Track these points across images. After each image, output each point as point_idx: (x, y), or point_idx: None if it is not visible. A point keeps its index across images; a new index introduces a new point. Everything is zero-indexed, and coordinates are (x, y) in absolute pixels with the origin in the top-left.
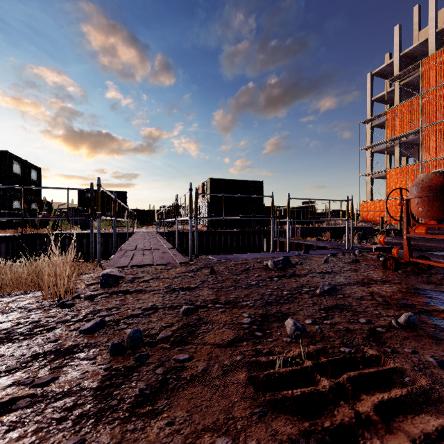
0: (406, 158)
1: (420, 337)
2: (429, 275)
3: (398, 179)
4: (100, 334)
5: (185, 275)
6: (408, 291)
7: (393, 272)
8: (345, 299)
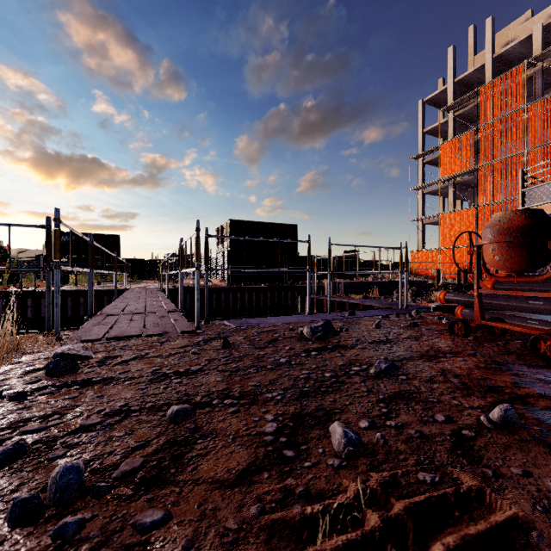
0: (460, 201)
1: (525, 443)
2: (504, 341)
3: (452, 225)
4: (10, 472)
5: (186, 350)
6: (488, 367)
7: (462, 340)
8: (409, 382)
